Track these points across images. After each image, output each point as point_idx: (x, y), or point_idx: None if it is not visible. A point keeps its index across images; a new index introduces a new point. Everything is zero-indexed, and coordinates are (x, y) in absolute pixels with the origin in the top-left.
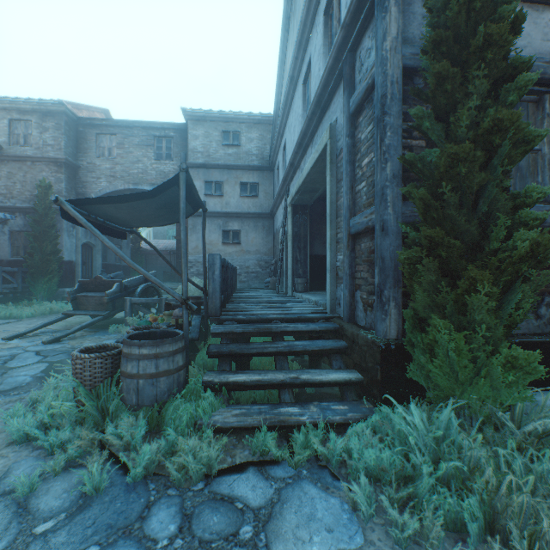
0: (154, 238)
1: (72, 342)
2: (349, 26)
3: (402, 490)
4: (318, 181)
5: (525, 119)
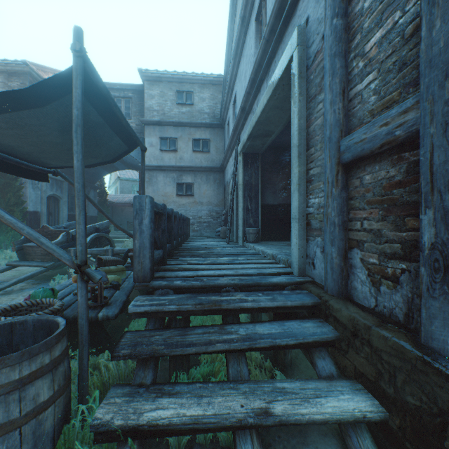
0: (120, 192)
1: (3, 298)
2: None
3: None
4: (273, 121)
5: None
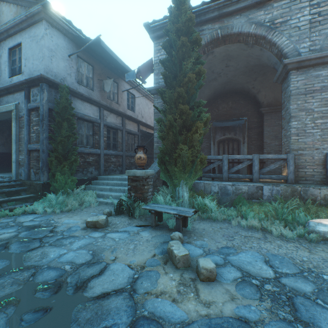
0: None
1: None
2: (29, 81)
3: (50, 208)
4: (0, 117)
5: (81, 126)
